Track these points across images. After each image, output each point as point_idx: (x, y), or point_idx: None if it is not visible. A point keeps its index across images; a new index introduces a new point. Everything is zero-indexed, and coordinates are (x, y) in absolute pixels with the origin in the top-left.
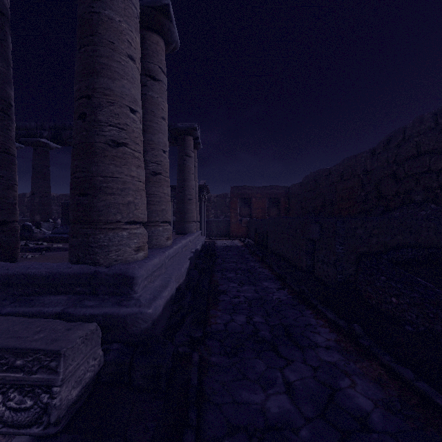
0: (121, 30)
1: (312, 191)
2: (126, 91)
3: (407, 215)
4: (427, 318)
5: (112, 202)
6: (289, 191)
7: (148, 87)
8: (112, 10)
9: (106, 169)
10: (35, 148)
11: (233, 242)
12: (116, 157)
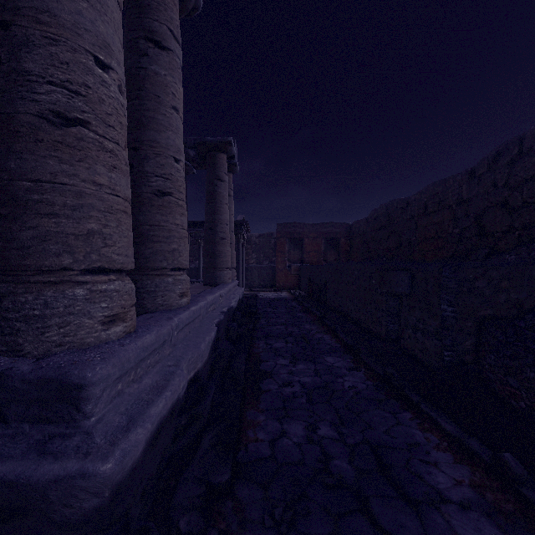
0: None
1: (383, 229)
2: (86, 23)
3: (529, 259)
4: None
5: (51, 230)
6: (351, 230)
7: (150, 57)
8: None
9: (38, 166)
10: None
11: (279, 295)
12: (62, 145)
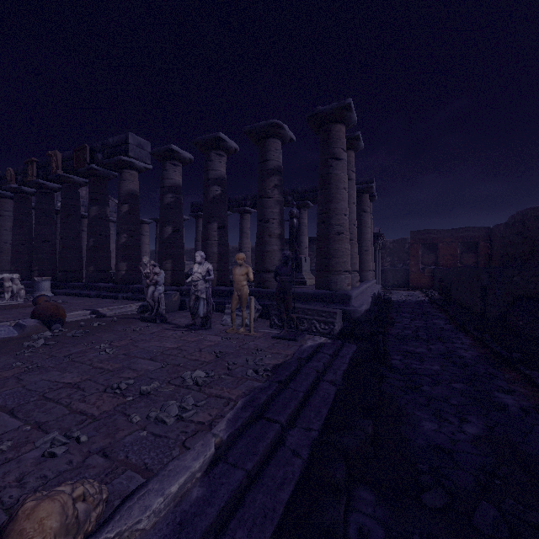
0: (340, 178)
1: (518, 234)
2: (343, 207)
3: None
4: (532, 330)
5: (338, 261)
6: (491, 233)
7: None
8: (337, 170)
9: (335, 246)
10: (241, 215)
11: (412, 293)
12: (339, 240)
